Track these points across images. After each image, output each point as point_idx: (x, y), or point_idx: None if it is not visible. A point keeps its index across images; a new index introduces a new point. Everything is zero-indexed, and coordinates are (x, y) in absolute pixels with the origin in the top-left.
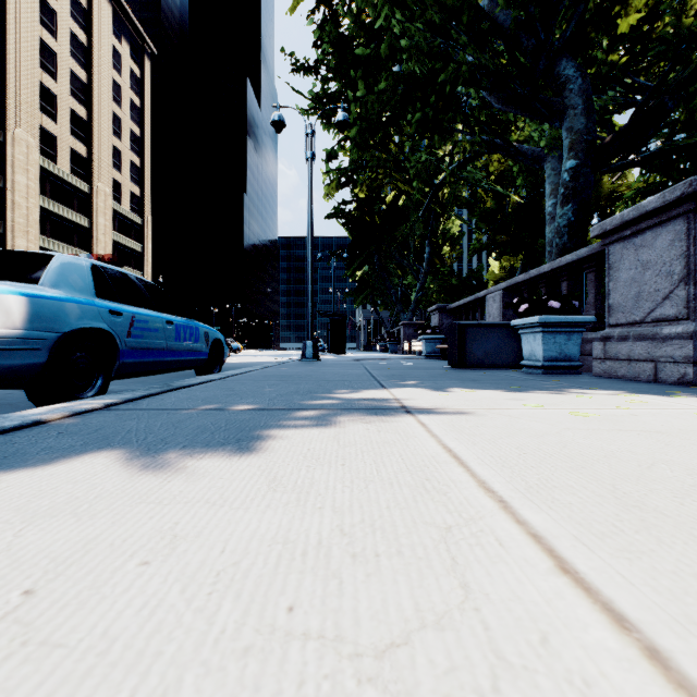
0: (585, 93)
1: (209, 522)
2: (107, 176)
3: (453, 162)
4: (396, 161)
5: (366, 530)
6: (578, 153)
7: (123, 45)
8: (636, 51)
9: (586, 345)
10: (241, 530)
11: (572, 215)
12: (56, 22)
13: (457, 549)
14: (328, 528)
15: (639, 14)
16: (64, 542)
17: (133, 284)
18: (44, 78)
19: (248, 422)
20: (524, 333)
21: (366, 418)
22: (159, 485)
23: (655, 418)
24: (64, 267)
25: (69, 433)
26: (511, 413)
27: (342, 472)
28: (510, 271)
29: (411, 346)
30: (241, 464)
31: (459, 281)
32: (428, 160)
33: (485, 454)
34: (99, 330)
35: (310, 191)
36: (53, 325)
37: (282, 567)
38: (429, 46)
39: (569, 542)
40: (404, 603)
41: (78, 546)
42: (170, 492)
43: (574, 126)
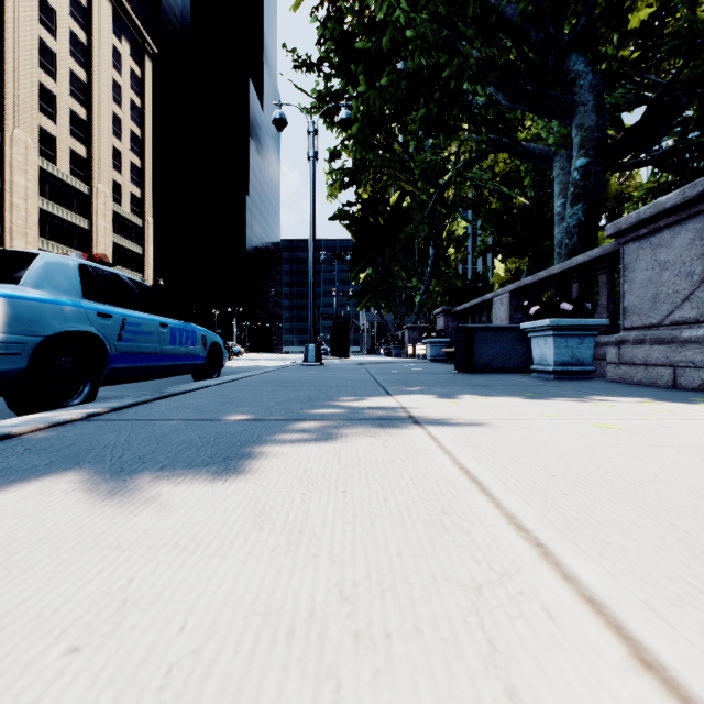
0: (596, 89)
1: (173, 578)
2: (107, 178)
3: (459, 162)
4: (401, 161)
5: (372, 592)
6: (589, 150)
7: (124, 44)
8: (647, 48)
9: (599, 349)
10: (211, 592)
11: (582, 214)
12: (55, 21)
13: (494, 624)
14: (323, 588)
15: (651, 9)
16: None
17: (125, 285)
18: (43, 78)
19: (240, 435)
20: (534, 337)
21: (371, 431)
22: (122, 520)
23: (688, 431)
24: (49, 266)
25: (37, 450)
26: (529, 424)
27: (343, 501)
28: (515, 274)
29: (415, 350)
30: (225, 491)
31: (464, 284)
32: (433, 160)
33: (508, 477)
34: (87, 333)
35: (313, 190)
36: (35, 328)
37: (259, 658)
38: (435, 38)
39: (638, 613)
40: None
41: None
42: (133, 531)
43: (584, 123)
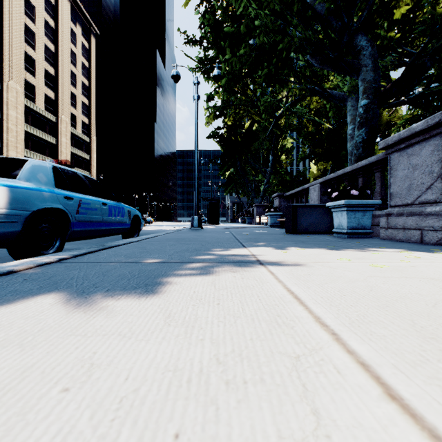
0: (373, 56)
1: (119, 352)
2: (67, 111)
3: (288, 102)
4: (252, 101)
5: (236, 359)
6: (369, 95)
7: (78, 28)
8: (405, 30)
9: (375, 219)
10: (142, 359)
11: (365, 135)
12: (34, 13)
13: (306, 376)
14: (207, 357)
15: (408, 6)
16: (7, 370)
17: (80, 179)
18: (27, 49)
19: (154, 271)
20: (334, 211)
21: (233, 269)
22: (86, 320)
23: (428, 269)
24: (34, 168)
25: (30, 280)
26: (330, 265)
27: (217, 309)
28: (323, 172)
29: (260, 220)
30: (146, 303)
31: (291, 178)
32: (272, 100)
33: (317, 296)
34: (57, 209)
35: (197, 120)
36: (26, 205)
37: (171, 394)
38: (273, 25)
39: (390, 370)
40: (268, 430)
41: (17, 373)
42: (93, 326)
43: (366, 78)
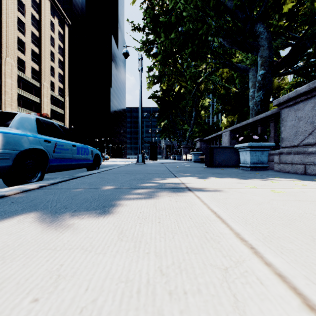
0: (268, 39)
1: (81, 264)
2: (48, 79)
3: (206, 72)
4: (180, 72)
5: (176, 271)
6: (265, 67)
7: (55, 19)
8: (291, 21)
9: (270, 156)
10: (100, 271)
11: (262, 96)
12: (24, 9)
13: (235, 287)
14: (153, 269)
15: (293, 3)
16: None
17: (56, 128)
18: (19, 35)
19: (110, 195)
20: (241, 151)
21: (169, 194)
22: (57, 236)
23: (314, 194)
24: (22, 119)
25: (16, 202)
26: (241, 190)
27: (159, 227)
28: (231, 123)
29: (186, 157)
30: (104, 222)
31: (208, 127)
32: (195, 71)
33: (234, 215)
34: (39, 149)
35: (141, 85)
36: (15, 147)
37: (124, 304)
38: (196, 16)
39: (303, 281)
40: None
41: None
42: (62, 241)
43: (263, 55)
